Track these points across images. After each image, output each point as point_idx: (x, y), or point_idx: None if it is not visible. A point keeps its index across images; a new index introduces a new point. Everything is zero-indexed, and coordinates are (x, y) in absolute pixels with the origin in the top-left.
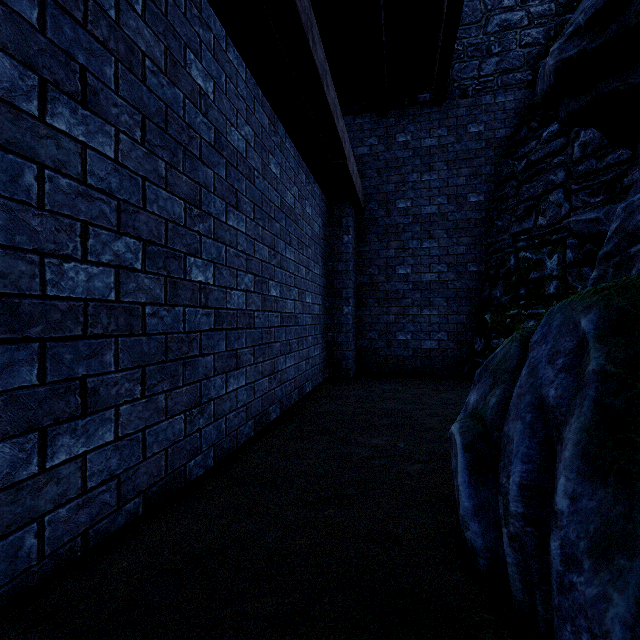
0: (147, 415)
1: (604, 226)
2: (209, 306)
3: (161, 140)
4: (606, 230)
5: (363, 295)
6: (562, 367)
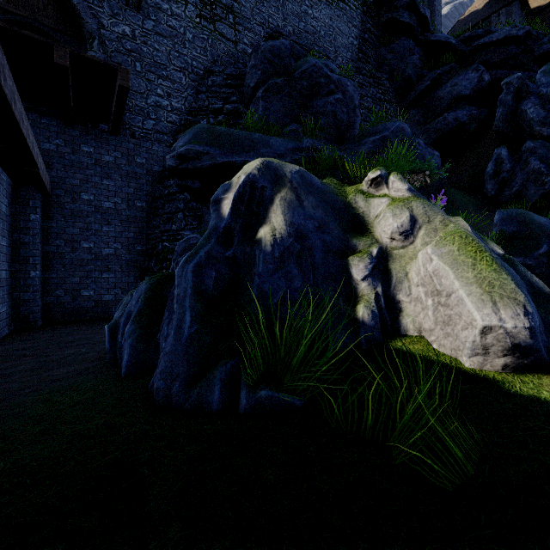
0: None
1: None
2: None
3: None
4: None
5: (50, 261)
6: (137, 301)
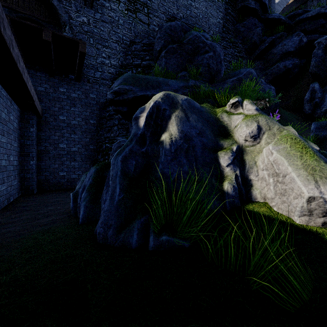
0: None
1: None
2: None
3: None
4: None
5: (41, 155)
6: (89, 178)
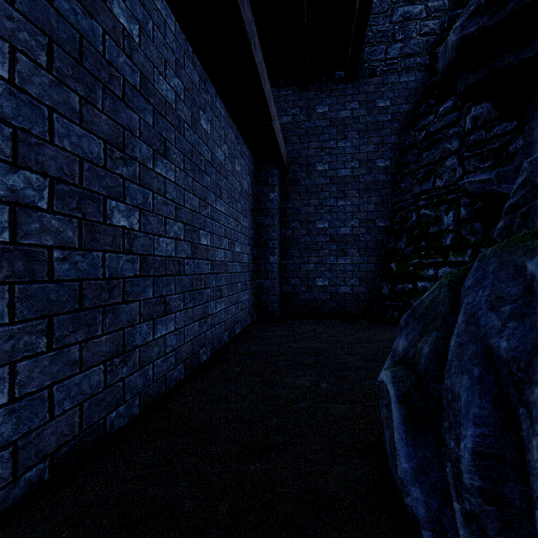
0: (55, 369)
1: (495, 186)
2: (134, 252)
3: (74, 71)
4: (497, 189)
5: (287, 246)
6: (511, 315)
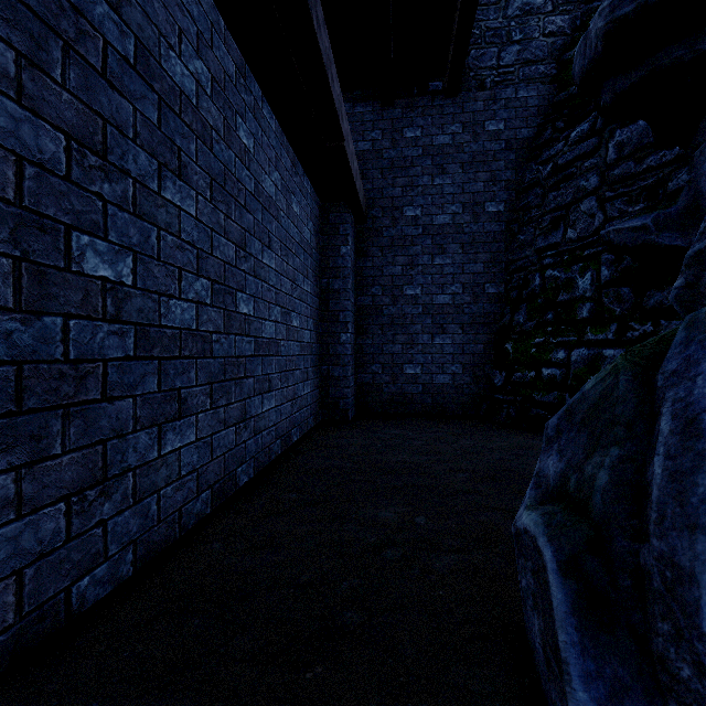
0: None
1: (653, 235)
2: (124, 320)
3: (5, 7)
4: (655, 240)
5: (364, 320)
6: None
